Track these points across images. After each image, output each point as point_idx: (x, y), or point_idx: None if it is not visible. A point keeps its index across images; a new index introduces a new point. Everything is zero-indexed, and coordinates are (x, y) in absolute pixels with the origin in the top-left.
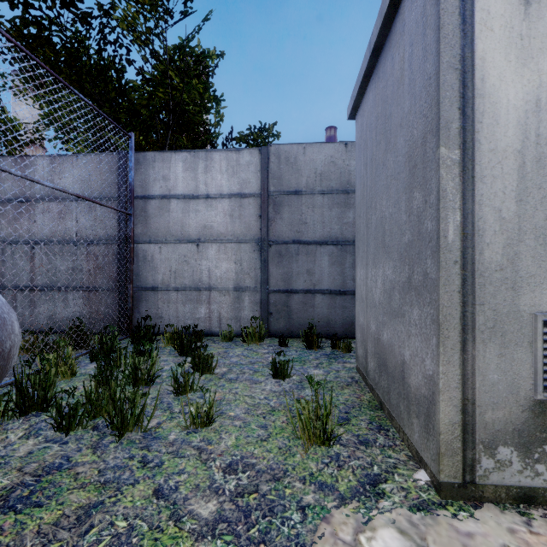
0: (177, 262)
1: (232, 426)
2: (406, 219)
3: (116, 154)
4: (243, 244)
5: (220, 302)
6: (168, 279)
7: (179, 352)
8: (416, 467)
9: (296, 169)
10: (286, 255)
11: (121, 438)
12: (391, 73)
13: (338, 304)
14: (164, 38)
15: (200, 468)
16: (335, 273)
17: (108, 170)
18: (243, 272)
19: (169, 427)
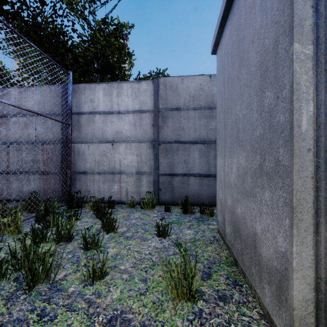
0: (99, 155)
1: (119, 280)
2: (257, 116)
3: (60, 85)
4: (142, 143)
5: (127, 182)
6: (94, 166)
7: (97, 216)
8: (268, 326)
9: (176, 93)
10: (170, 151)
11: (32, 290)
12: (243, 4)
13: (205, 183)
14: (93, 12)
15: (84, 324)
16: (203, 163)
17: (52, 94)
18: (142, 162)
19: (72, 280)
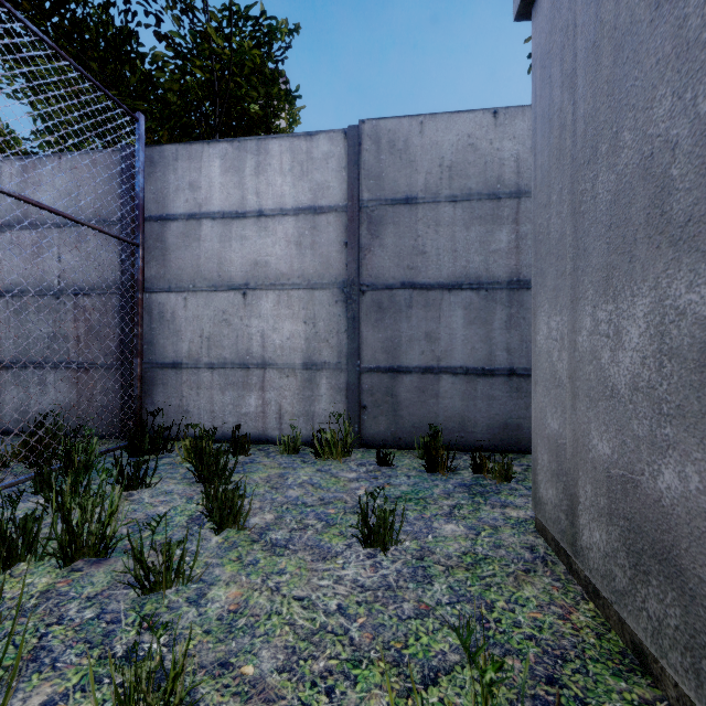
0: (211, 323)
1: None
2: None
3: (118, 150)
4: (317, 290)
5: (280, 388)
6: (198, 349)
7: (197, 476)
8: None
9: (407, 161)
10: (390, 309)
11: None
12: None
13: (479, 392)
14: None
15: None
16: (475, 339)
17: (90, 165)
18: (317, 337)
19: None
